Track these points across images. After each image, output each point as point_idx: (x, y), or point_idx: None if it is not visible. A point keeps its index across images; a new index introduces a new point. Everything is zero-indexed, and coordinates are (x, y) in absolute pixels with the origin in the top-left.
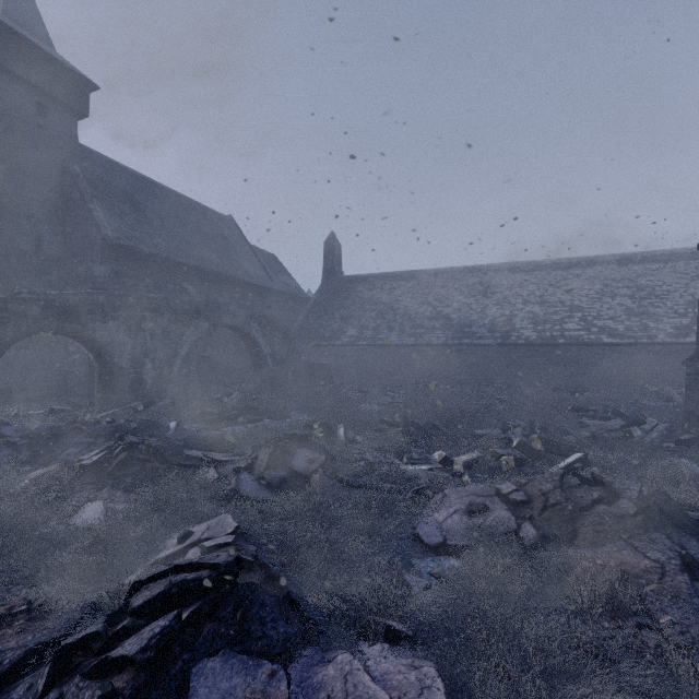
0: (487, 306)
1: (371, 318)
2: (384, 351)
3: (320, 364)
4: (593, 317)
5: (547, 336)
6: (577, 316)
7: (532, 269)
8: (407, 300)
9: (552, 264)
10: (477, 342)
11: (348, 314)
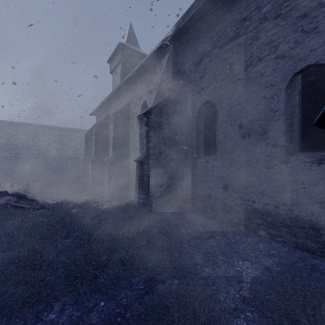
0: (37, 142)
1: None
2: None
3: None
4: (77, 149)
5: (61, 155)
6: (72, 148)
7: (58, 129)
8: None
9: (66, 129)
10: (32, 156)
11: None
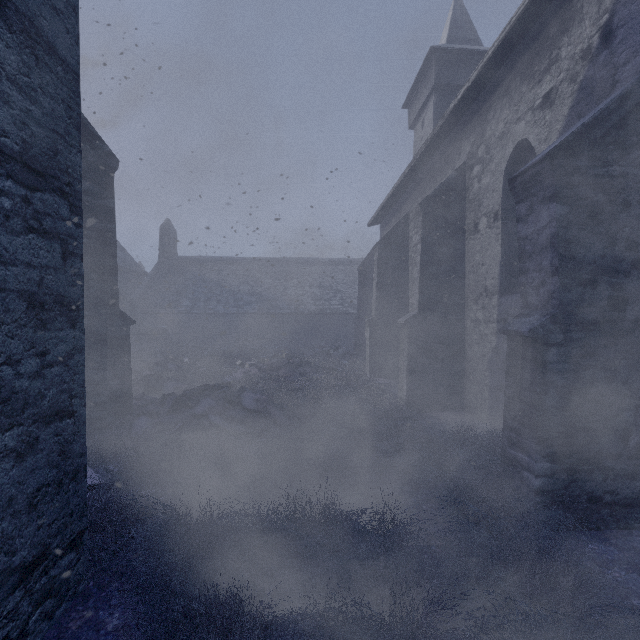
0: (287, 287)
1: (203, 292)
2: (214, 318)
3: (160, 328)
4: (347, 297)
5: (321, 309)
6: (338, 296)
7: (317, 263)
8: (232, 280)
9: (329, 261)
10: (279, 312)
11: (184, 288)
